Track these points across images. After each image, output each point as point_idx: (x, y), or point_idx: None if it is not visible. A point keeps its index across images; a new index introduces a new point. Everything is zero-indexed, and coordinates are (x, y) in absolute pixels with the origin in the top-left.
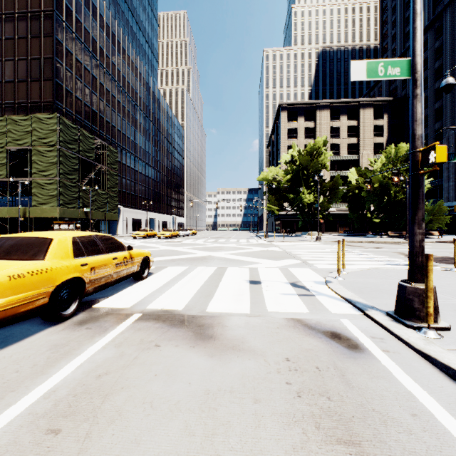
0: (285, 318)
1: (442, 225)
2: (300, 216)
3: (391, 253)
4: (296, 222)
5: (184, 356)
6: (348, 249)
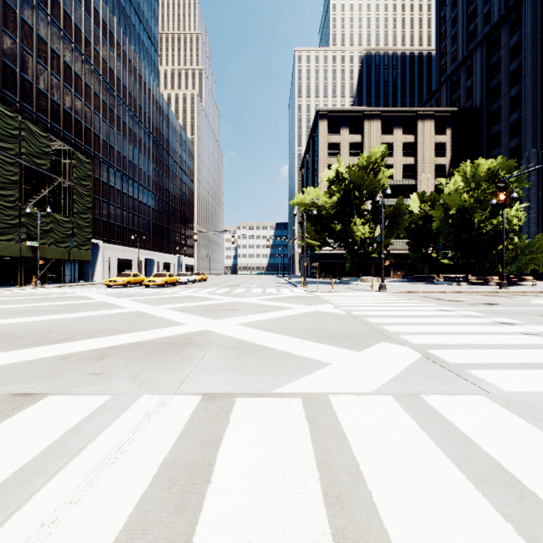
0: None
1: (538, 268)
2: (347, 256)
3: (542, 317)
4: (338, 264)
5: None
6: (453, 308)
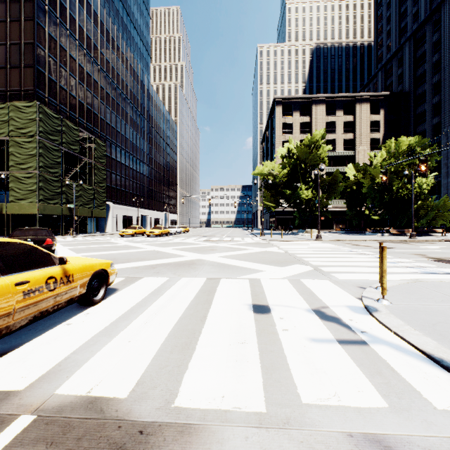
0: (348, 437)
1: (446, 222)
2: (296, 213)
3: (410, 255)
4: (291, 219)
5: None
6: (358, 250)
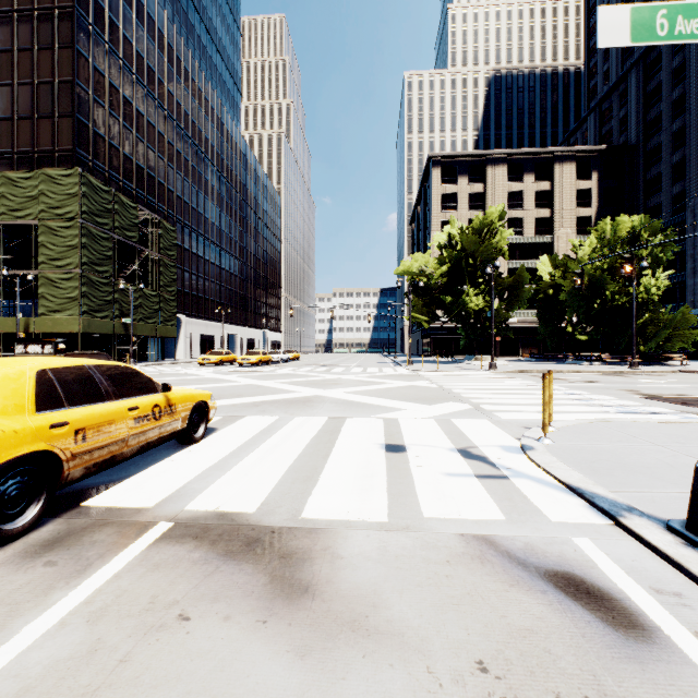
0: (460, 536)
1: (687, 345)
2: (462, 331)
3: (616, 391)
4: (454, 340)
5: (237, 655)
6: None
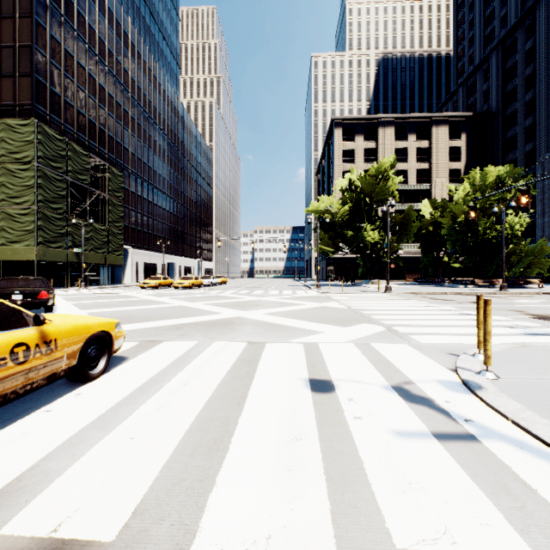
0: None
1: (543, 271)
2: (360, 260)
3: (505, 311)
4: (352, 268)
5: None
6: (439, 305)
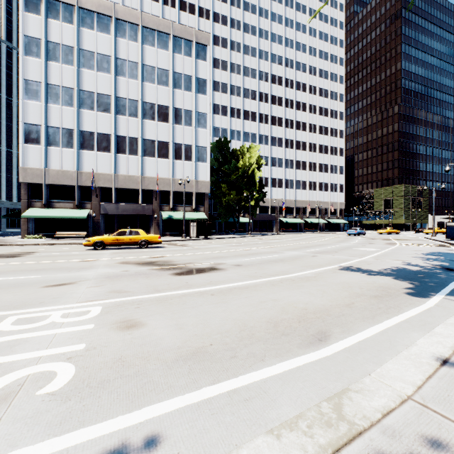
0: None
1: None
2: None
3: None
4: None
5: None
6: None
